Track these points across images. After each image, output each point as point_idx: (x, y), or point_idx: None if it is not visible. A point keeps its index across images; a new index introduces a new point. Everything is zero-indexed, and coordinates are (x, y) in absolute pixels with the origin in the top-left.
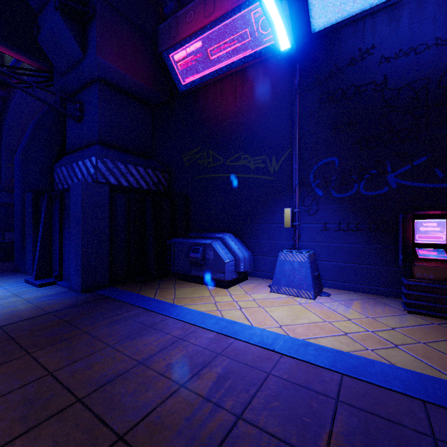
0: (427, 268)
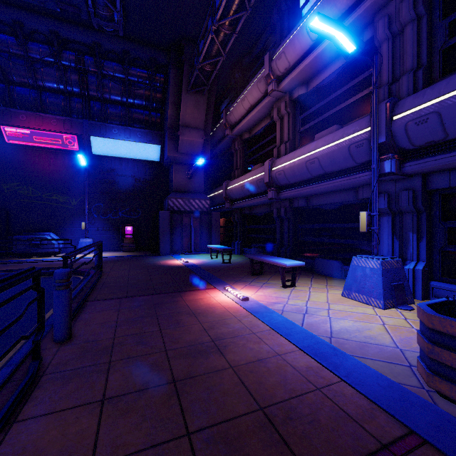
0: (127, 240)
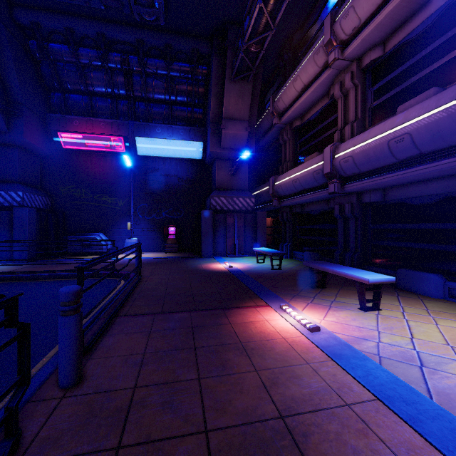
0: (170, 240)
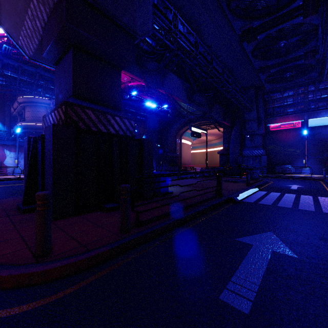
0: None
